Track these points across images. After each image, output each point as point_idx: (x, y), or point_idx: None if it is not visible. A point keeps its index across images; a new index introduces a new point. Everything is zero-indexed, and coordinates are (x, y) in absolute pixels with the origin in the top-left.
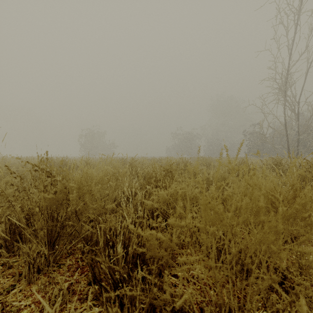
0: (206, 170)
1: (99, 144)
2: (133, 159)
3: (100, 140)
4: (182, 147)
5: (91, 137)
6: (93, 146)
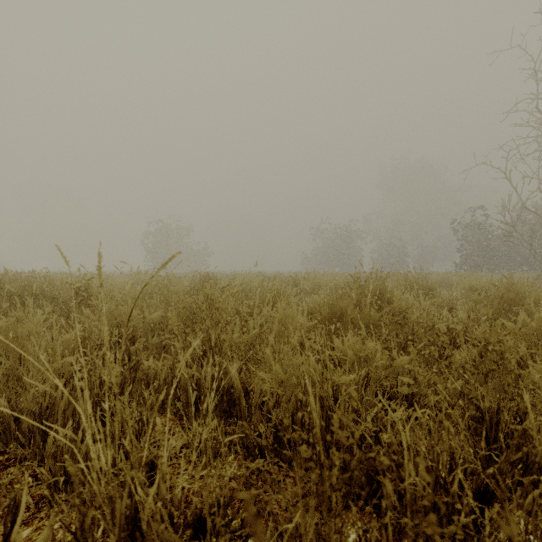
0: (448, 315)
1: (180, 248)
2: (233, 277)
3: (182, 242)
4: (331, 254)
5: (164, 235)
6: (169, 253)
